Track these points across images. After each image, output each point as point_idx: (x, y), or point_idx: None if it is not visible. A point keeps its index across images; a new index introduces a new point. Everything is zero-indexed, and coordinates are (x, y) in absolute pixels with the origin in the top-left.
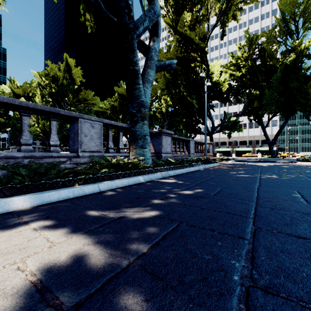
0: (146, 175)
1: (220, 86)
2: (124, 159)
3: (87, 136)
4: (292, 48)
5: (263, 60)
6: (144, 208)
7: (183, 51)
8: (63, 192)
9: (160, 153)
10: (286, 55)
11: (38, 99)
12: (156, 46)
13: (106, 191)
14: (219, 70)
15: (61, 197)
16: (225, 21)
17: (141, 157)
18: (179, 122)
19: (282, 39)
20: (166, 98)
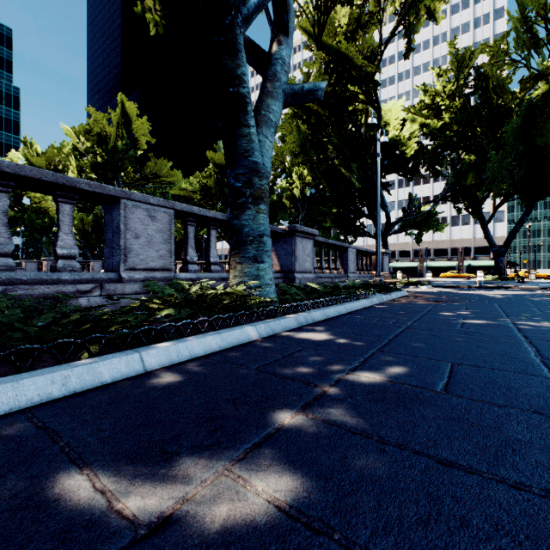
0: (264, 323)
1: (402, 146)
2: (218, 285)
3: (140, 238)
4: (542, 72)
5: (485, 95)
6: (252, 455)
7: (334, 82)
8: (32, 384)
9: (291, 272)
10: (529, 85)
11: (72, 175)
12: (285, 54)
13: (160, 370)
14: (400, 118)
15: (25, 398)
16: (412, 23)
17: (253, 282)
18: (324, 214)
19: (521, 57)
20: (302, 171)
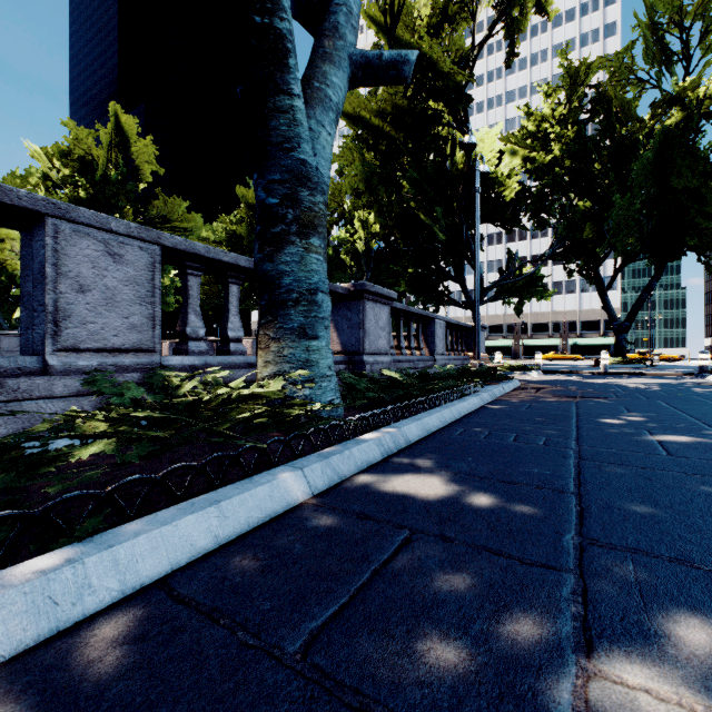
0: (321, 460)
1: (500, 187)
2: (242, 375)
3: (90, 292)
4: (678, 94)
5: (607, 121)
6: None
7: (411, 95)
8: None
9: (358, 353)
10: (662, 111)
11: None
12: None
13: None
14: (496, 150)
15: None
16: (516, 19)
17: (299, 372)
18: (396, 275)
19: (649, 75)
20: (367, 217)
